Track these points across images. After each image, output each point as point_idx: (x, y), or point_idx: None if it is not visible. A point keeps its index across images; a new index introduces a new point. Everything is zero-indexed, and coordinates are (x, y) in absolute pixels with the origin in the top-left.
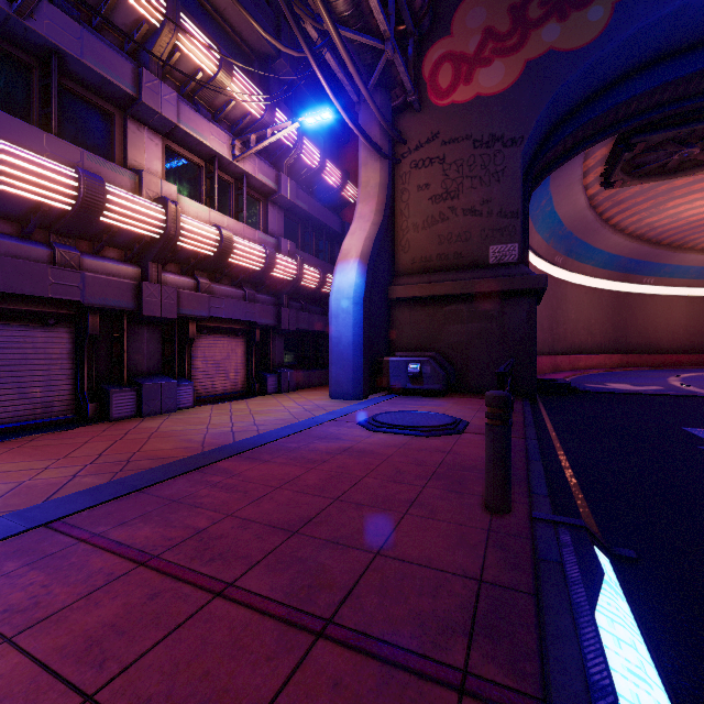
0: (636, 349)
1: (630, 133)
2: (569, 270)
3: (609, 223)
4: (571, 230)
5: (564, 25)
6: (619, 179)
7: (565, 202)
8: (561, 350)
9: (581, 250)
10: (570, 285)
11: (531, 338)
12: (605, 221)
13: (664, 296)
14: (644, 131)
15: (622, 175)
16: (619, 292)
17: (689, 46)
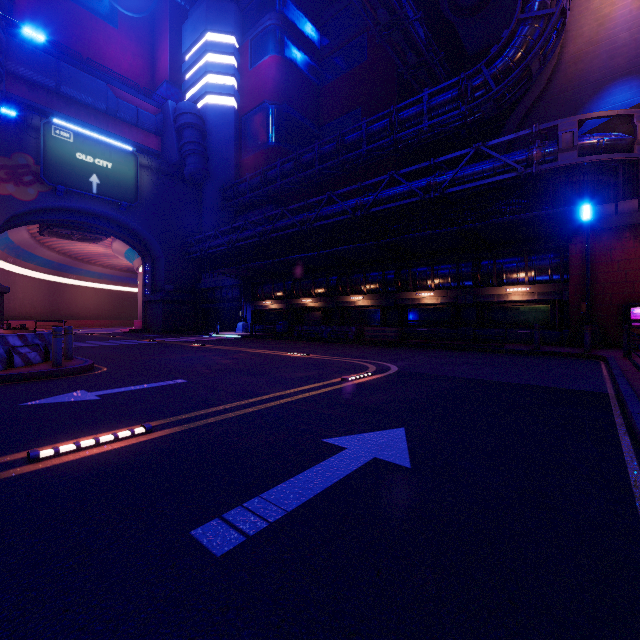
0: (65, 317)
1: (50, 224)
2: (18, 266)
3: (46, 245)
4: (20, 245)
5: (18, 188)
6: (48, 235)
7: (17, 235)
8: (12, 317)
9: (27, 255)
10: (19, 275)
11: (2, 312)
12: (43, 243)
13: (83, 286)
14: (56, 226)
15: (49, 233)
16: (54, 282)
17: (69, 210)
